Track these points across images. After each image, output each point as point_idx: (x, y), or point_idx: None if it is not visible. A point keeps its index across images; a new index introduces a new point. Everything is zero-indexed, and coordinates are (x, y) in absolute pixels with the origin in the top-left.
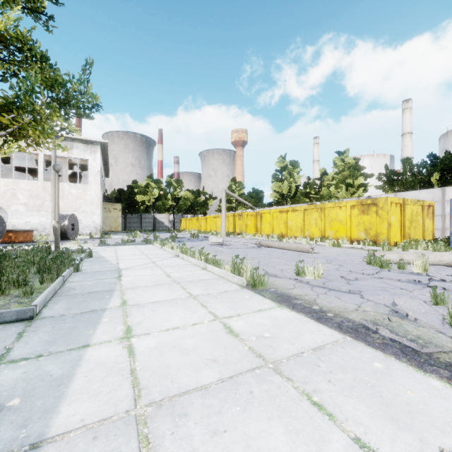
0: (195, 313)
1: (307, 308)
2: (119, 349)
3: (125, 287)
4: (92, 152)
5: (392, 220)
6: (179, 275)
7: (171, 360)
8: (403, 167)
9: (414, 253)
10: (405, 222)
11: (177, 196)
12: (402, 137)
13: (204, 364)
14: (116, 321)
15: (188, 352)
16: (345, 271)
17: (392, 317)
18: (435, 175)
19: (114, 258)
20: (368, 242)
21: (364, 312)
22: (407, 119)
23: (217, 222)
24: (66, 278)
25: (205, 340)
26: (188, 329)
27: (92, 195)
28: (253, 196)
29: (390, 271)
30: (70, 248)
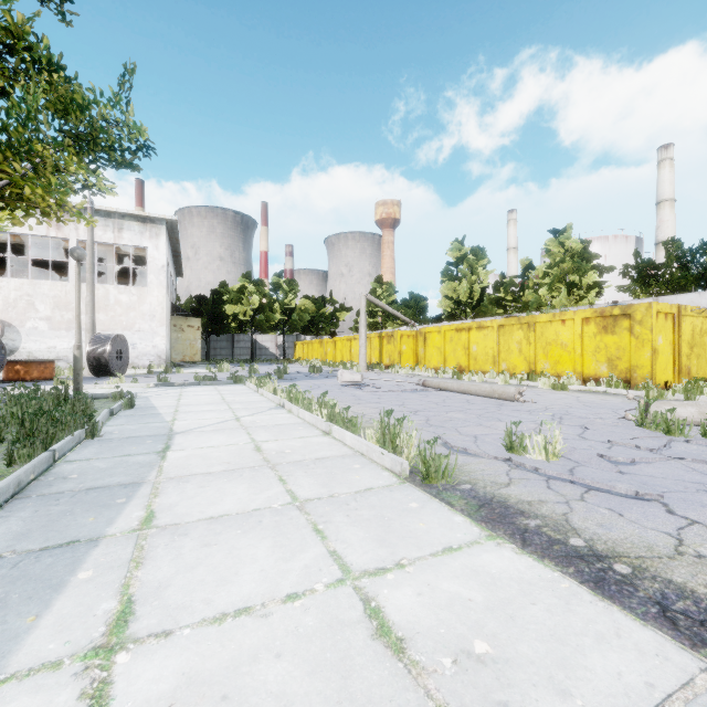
0: (296, 558)
1: (558, 544)
2: (64, 704)
3: (166, 476)
4: (152, 236)
5: (659, 344)
6: (279, 446)
7: None
8: (667, 253)
9: None
10: (681, 346)
11: (289, 306)
12: (658, 207)
13: None
14: (105, 581)
15: None
16: (599, 441)
17: None
18: None
19: (172, 409)
20: (616, 382)
21: (702, 561)
22: (665, 177)
23: (353, 347)
24: (63, 453)
25: (314, 669)
26: (272, 617)
27: (153, 304)
28: (411, 306)
29: (689, 442)
30: (108, 390)
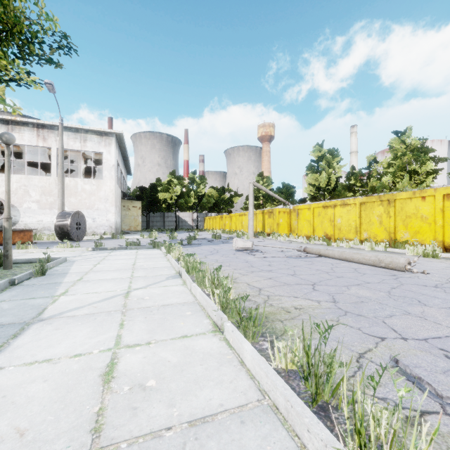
0: None
1: None
2: None
3: None
4: (106, 145)
5: None
6: (143, 365)
7: None
8: None
9: None
10: None
11: (200, 193)
12: None
13: None
14: None
15: None
16: None
17: None
18: None
19: (78, 277)
20: None
21: None
22: None
23: (243, 220)
24: None
25: None
26: None
27: (107, 191)
28: (283, 192)
29: None
30: (54, 253)
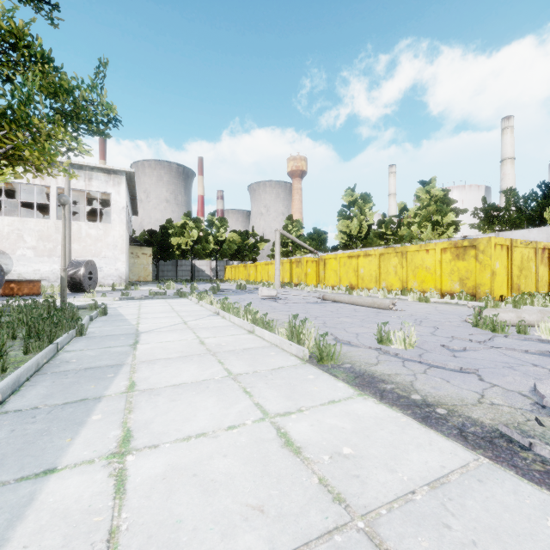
0: (233, 407)
1: (403, 398)
2: (101, 479)
3: (139, 360)
4: (115, 184)
5: (496, 267)
6: (217, 341)
7: (185, 507)
8: (506, 199)
9: (538, 311)
10: (513, 269)
11: (221, 238)
12: (502, 163)
13: (241, 517)
14: (111, 420)
15: (216, 489)
16: (444, 337)
17: (542, 417)
18: (549, 210)
19: (135, 316)
20: (465, 296)
21: (492, 407)
22: (507, 141)
23: (270, 270)
24: (62, 346)
25: (247, 462)
26: (220, 437)
27: (116, 236)
28: (315, 238)
29: (507, 337)
30: (84, 302)
